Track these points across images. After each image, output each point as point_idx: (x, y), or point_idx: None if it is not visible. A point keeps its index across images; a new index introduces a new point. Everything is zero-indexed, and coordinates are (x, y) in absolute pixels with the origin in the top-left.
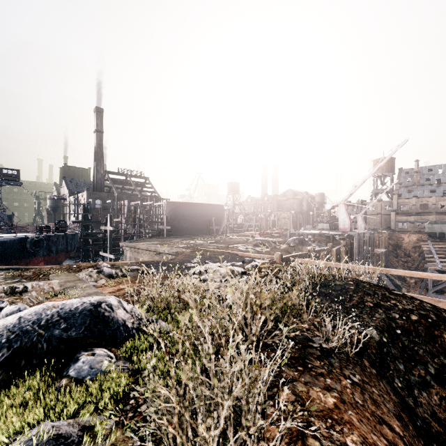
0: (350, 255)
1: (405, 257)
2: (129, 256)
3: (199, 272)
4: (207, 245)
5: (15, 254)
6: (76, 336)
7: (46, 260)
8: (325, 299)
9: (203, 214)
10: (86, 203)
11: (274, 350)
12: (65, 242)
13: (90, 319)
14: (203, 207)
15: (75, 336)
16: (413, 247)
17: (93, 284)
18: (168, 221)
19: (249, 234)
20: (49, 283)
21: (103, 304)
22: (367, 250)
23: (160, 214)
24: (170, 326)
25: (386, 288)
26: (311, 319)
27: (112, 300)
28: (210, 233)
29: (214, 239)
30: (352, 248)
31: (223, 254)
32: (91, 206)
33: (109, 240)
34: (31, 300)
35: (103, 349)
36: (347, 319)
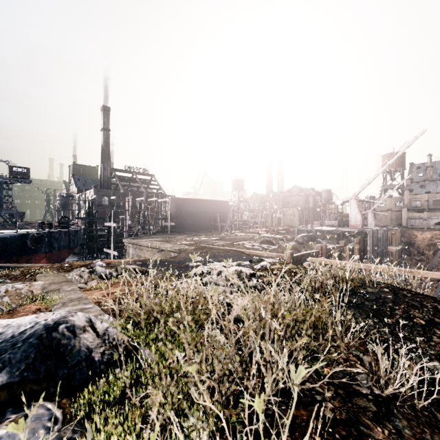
0: (363, 253)
1: (419, 255)
2: (131, 253)
3: (201, 273)
4: (211, 242)
5: (16, 250)
6: (8, 382)
7: (48, 257)
8: (358, 312)
9: (207, 210)
10: (90, 199)
11: (308, 407)
12: (68, 239)
13: (36, 351)
14: (207, 203)
15: (7, 382)
16: (427, 244)
17: (82, 286)
18: (172, 217)
19: (254, 231)
20: (29, 286)
21: (61, 327)
22: (381, 248)
23: (164, 210)
24: (156, 356)
25: (433, 298)
26: (347, 342)
27: (77, 319)
28: (214, 229)
29: (219, 236)
30: (365, 246)
31: (228, 251)
32: (95, 202)
33: (113, 237)
34: (0, 308)
35: (46, 404)
36: (394, 343)
